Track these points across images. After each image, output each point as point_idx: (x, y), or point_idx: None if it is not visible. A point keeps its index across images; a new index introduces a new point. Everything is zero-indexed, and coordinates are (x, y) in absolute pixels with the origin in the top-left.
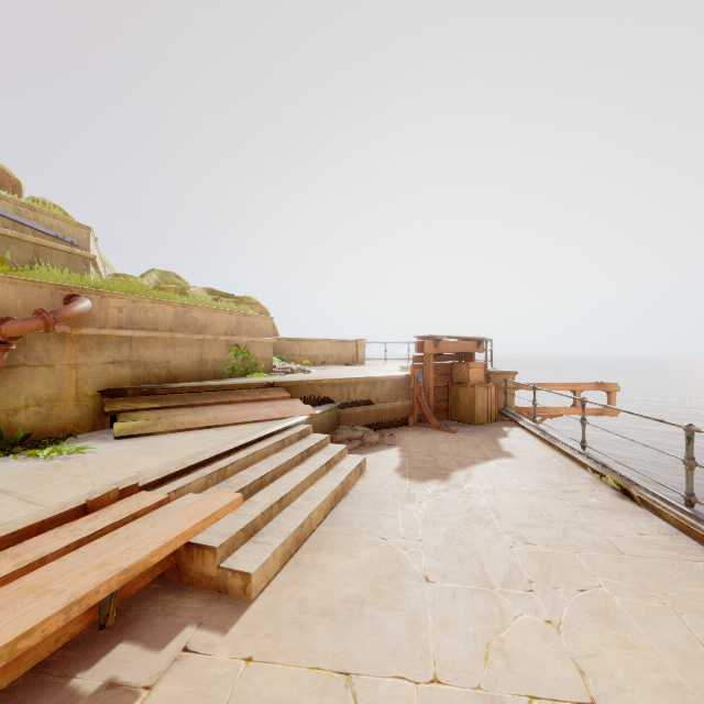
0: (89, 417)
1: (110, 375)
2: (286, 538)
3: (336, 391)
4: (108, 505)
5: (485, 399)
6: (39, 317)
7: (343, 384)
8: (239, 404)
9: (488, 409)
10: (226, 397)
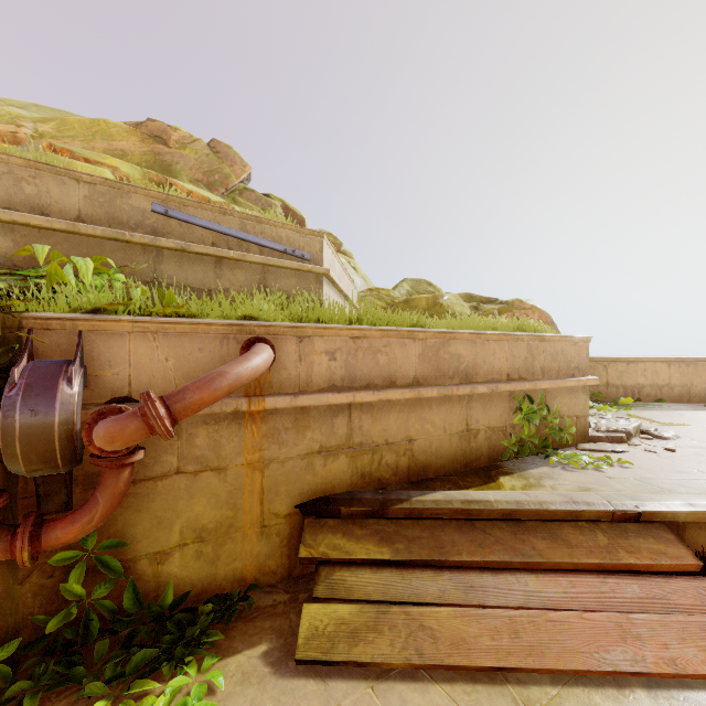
0: (282, 552)
1: (316, 474)
2: None
3: None
4: None
5: None
6: (139, 411)
7: None
8: (562, 575)
9: None
10: (526, 546)
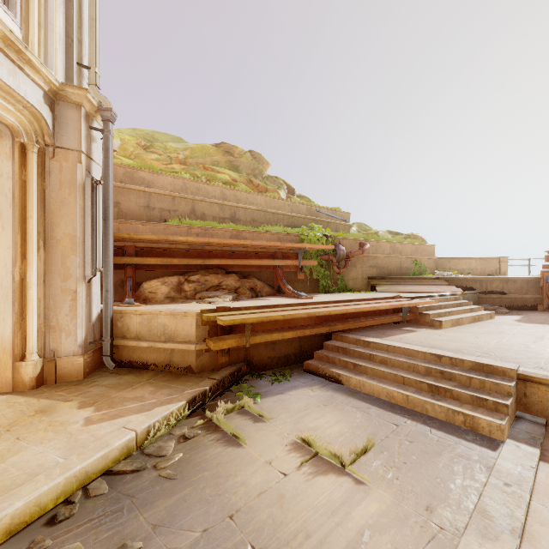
0: (364, 286)
1: (370, 271)
2: (453, 319)
3: (477, 284)
4: (397, 299)
5: None
6: (360, 250)
7: (482, 280)
8: (422, 285)
9: None
10: (415, 282)
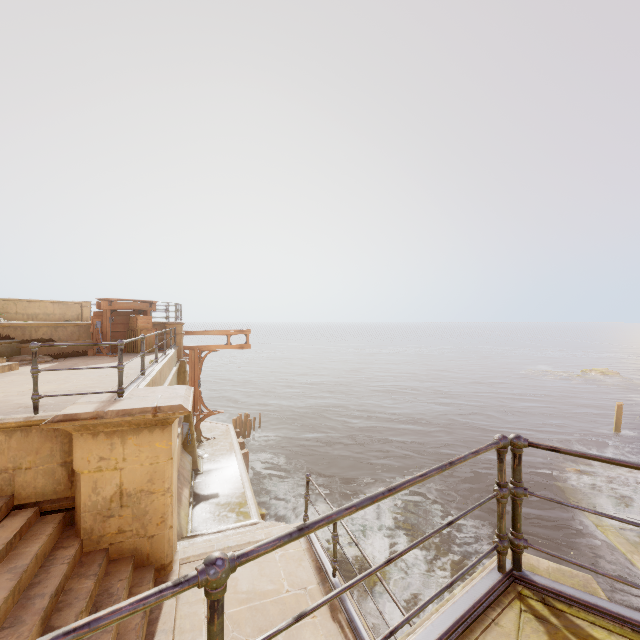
0: None
1: None
2: None
3: (18, 332)
4: None
5: (148, 338)
6: None
7: (26, 327)
8: None
9: (151, 344)
10: None
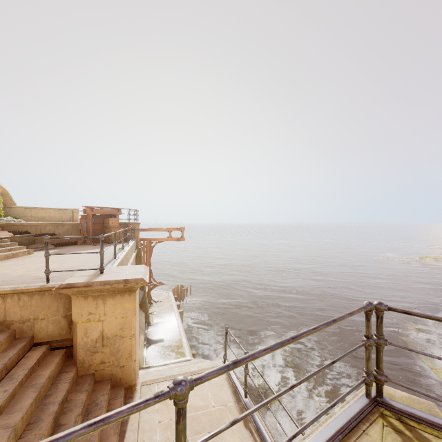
0: None
1: None
2: None
3: (33, 229)
4: None
5: (116, 233)
6: None
7: (38, 226)
8: None
9: (118, 237)
10: None
